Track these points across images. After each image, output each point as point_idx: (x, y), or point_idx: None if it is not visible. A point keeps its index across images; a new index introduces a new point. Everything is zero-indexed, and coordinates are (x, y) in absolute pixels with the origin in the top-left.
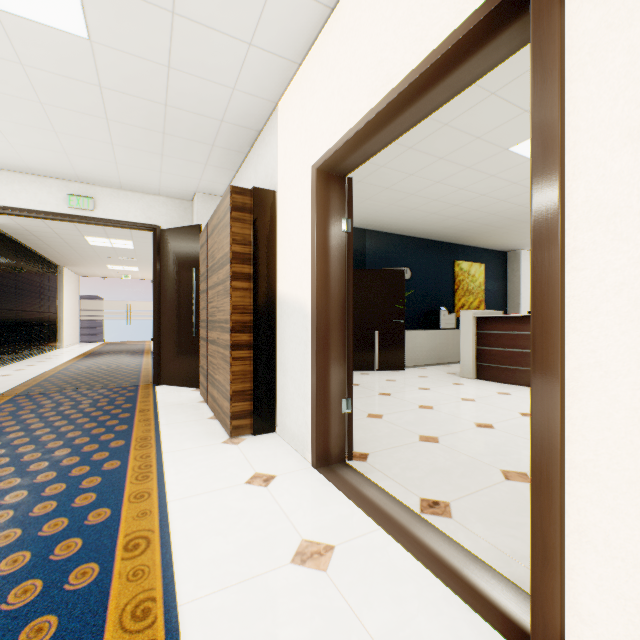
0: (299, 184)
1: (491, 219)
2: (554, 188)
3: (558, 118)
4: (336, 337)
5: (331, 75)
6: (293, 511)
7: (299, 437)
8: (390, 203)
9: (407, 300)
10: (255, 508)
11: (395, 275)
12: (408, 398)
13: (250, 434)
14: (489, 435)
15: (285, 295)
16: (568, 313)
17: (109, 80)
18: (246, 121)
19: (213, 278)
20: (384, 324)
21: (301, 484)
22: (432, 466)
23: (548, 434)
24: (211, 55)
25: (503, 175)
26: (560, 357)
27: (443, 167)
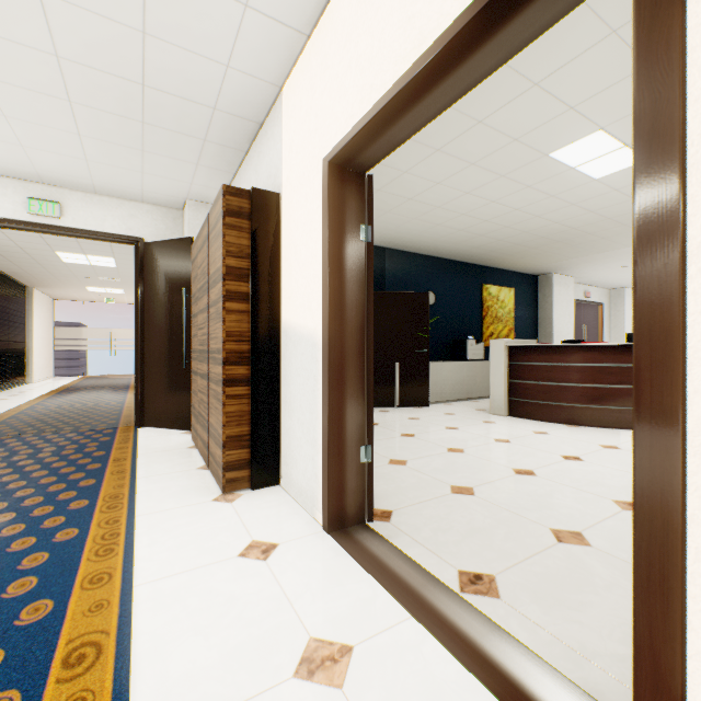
0: (308, 183)
1: (524, 238)
2: (672, 156)
3: (679, 54)
4: (353, 370)
5: (347, 44)
6: (299, 595)
7: (308, 492)
8: (413, 217)
9: (431, 328)
10: (249, 592)
11: (418, 299)
12: (435, 440)
13: (248, 488)
14: (531, 484)
15: (291, 319)
16: (692, 336)
17: (68, 48)
18: (244, 110)
19: (204, 299)
20: (406, 355)
21: (310, 555)
22: (469, 526)
23: (662, 511)
24: (197, 18)
25: (540, 186)
26: (682, 400)
27: (474, 175)
